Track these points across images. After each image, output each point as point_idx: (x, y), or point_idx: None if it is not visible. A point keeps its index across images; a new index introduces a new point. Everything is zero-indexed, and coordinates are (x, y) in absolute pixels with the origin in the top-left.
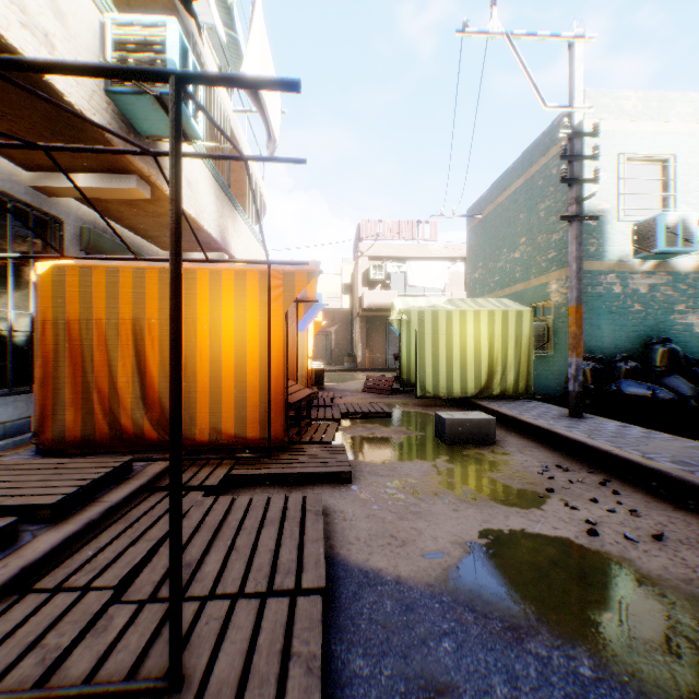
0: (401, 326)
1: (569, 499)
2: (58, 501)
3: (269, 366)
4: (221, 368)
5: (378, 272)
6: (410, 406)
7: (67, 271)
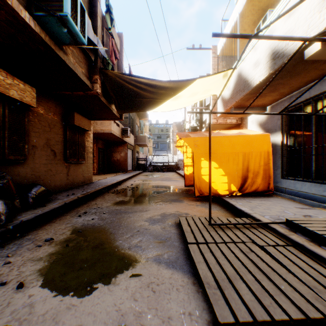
0: None
1: None
2: None
3: None
4: None
5: None
6: None
7: None
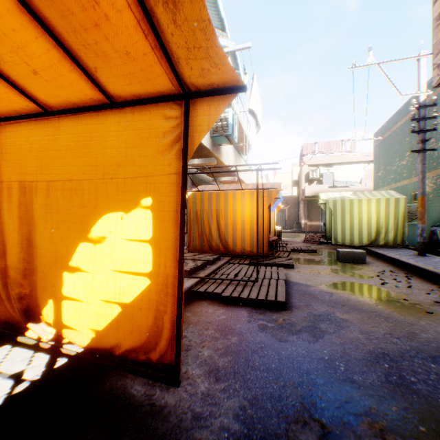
0: (325, 207)
1: (383, 278)
2: (211, 260)
3: (263, 226)
4: (245, 227)
5: (314, 174)
6: (328, 249)
7: (196, 194)
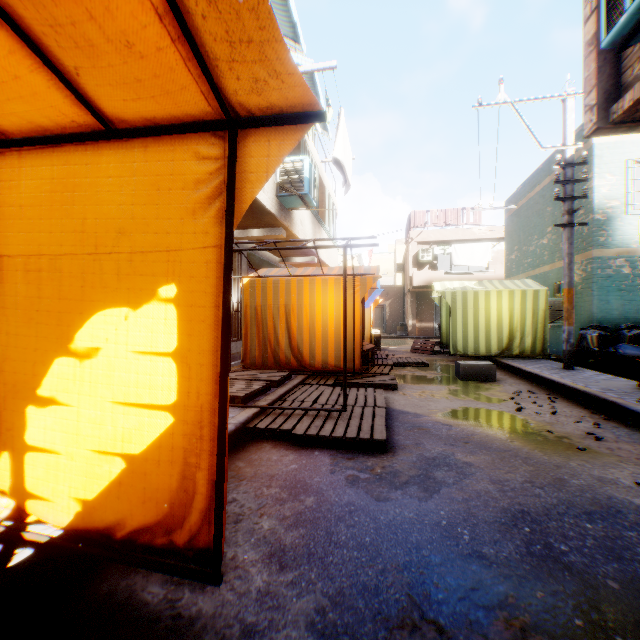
0: (441, 301)
1: (520, 402)
2: (278, 380)
3: (354, 329)
4: (327, 330)
5: (426, 255)
6: (445, 361)
7: (255, 282)
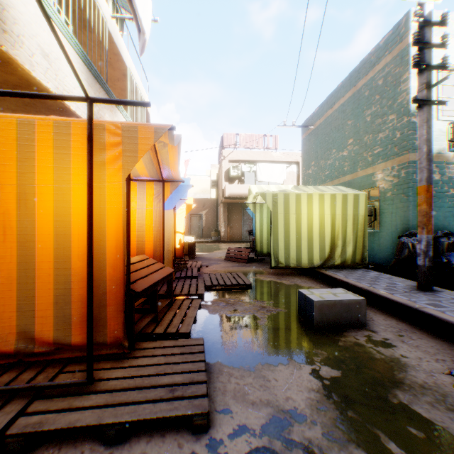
0: (255, 208)
1: None
2: None
3: (89, 250)
4: (35, 251)
5: (236, 171)
6: (265, 275)
7: None
